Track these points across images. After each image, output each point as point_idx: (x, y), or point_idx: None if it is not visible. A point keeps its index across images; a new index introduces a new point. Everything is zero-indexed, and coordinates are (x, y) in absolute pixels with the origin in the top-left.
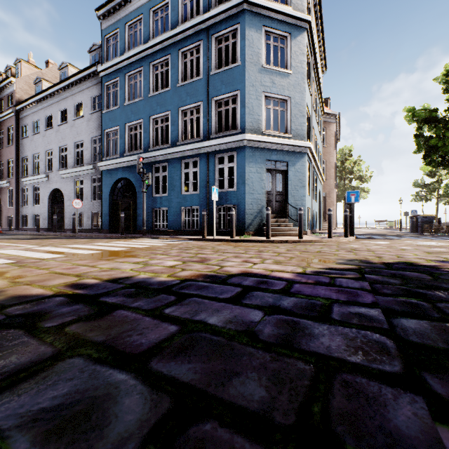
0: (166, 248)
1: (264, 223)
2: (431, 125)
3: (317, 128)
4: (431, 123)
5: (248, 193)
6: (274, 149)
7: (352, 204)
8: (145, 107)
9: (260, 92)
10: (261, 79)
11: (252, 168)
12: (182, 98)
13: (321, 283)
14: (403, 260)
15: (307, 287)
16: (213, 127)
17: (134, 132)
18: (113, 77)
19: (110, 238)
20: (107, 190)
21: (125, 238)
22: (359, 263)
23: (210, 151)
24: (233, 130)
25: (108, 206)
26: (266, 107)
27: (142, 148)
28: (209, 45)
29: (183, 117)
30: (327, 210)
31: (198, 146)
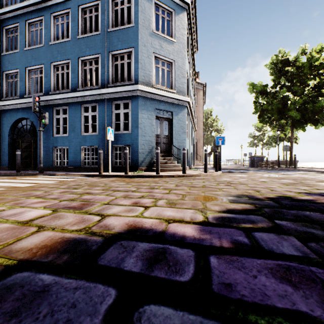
0: (52, 187)
1: (154, 161)
2: (263, 96)
3: (192, 91)
4: (263, 94)
5: (140, 135)
6: (162, 101)
7: (220, 146)
8: (46, 54)
9: (151, 52)
10: (151, 42)
11: (144, 114)
12: (81, 49)
13: (243, 246)
14: (279, 194)
15: (233, 267)
16: (110, 77)
17: (35, 76)
18: (12, 22)
19: (3, 175)
20: (6, 129)
21: (19, 176)
22: (250, 200)
23: (107, 97)
24: (128, 82)
25: (7, 144)
26: (155, 66)
27: (43, 91)
28: (107, 5)
29: (83, 66)
30: (198, 152)
31: (97, 92)
